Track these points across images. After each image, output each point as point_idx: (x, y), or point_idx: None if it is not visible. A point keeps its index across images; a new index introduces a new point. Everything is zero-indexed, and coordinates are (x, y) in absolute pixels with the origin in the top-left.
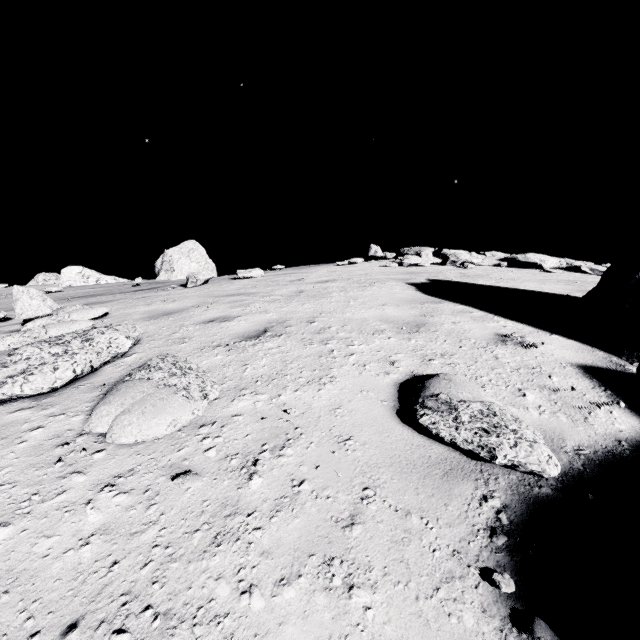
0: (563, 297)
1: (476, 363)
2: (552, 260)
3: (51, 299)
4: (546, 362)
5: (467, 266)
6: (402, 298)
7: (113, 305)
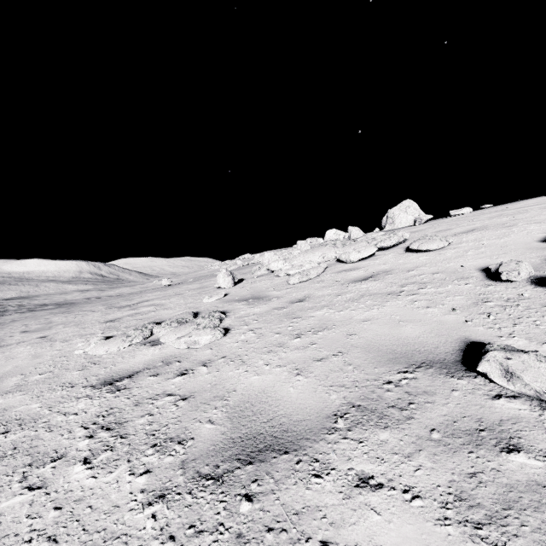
0: None
1: None
2: None
3: (361, 231)
4: None
5: None
6: None
7: None
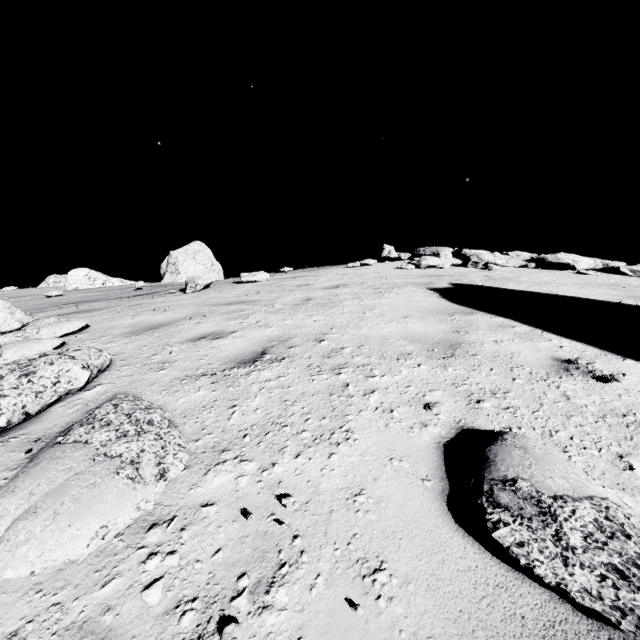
0: (615, 305)
1: (542, 406)
2: (586, 260)
3: (21, 311)
4: (637, 404)
5: (491, 268)
6: (426, 308)
7: (100, 314)
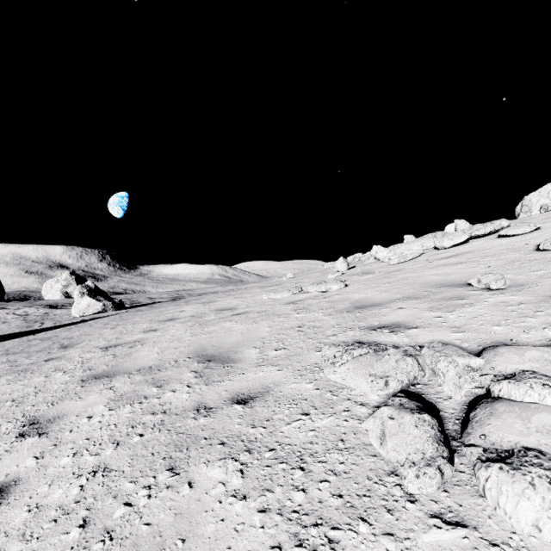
0: None
1: None
2: None
3: (468, 223)
4: None
5: None
6: None
7: None
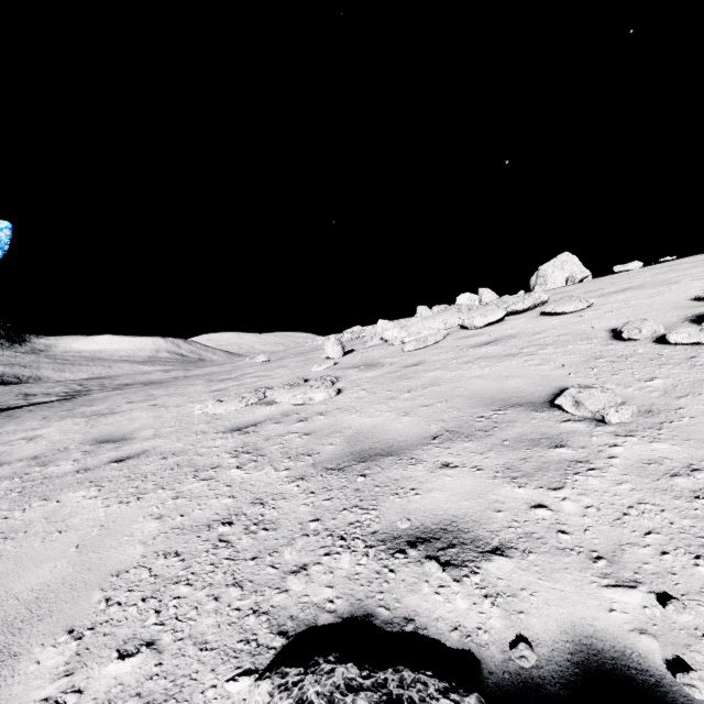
0: None
1: None
2: None
3: (494, 293)
4: None
5: None
6: None
7: None
